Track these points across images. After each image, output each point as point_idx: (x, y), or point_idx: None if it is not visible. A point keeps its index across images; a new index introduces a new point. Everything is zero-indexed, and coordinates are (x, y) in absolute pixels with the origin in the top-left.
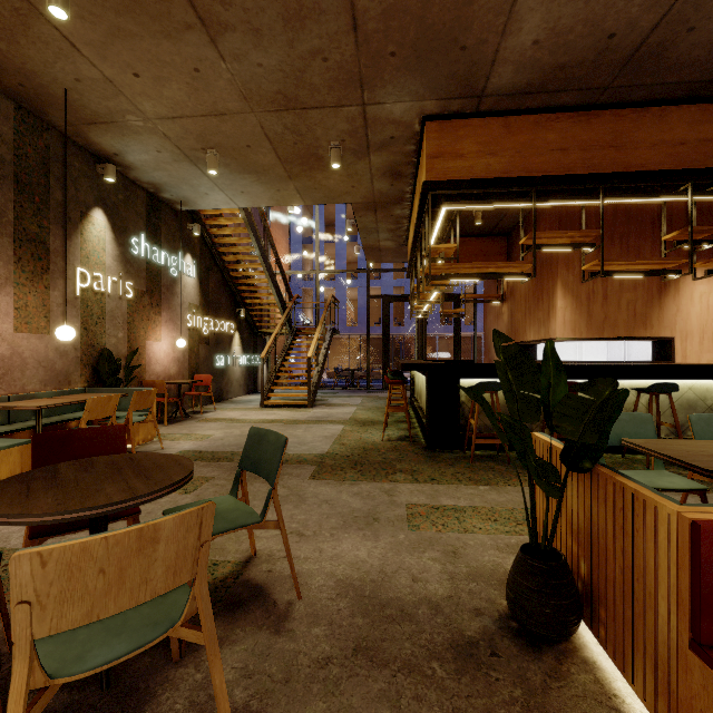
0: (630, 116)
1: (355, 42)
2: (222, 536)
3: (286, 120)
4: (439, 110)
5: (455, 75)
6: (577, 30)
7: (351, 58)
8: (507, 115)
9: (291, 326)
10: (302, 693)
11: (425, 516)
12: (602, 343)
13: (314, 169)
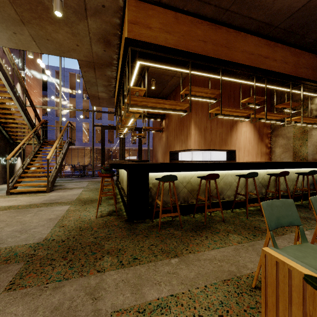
0: (233, 33)
1: None
2: None
3: None
4: None
5: None
6: None
7: None
8: (176, 11)
9: (40, 139)
10: None
11: None
12: (200, 153)
13: (43, 19)
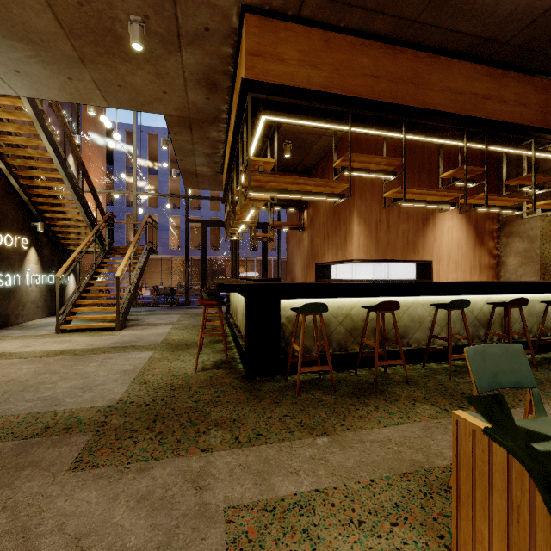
0: (425, 59)
1: None
2: None
3: None
4: (260, 1)
5: None
6: None
7: None
8: (327, 29)
9: (103, 245)
10: None
11: (256, 542)
12: (369, 265)
13: (114, 56)
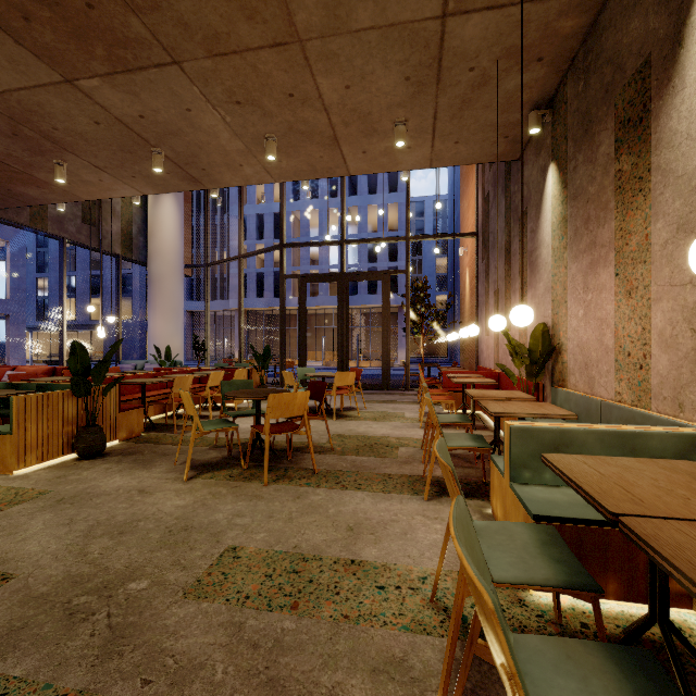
0: None
1: None
2: (203, 492)
3: None
4: None
5: None
6: None
7: None
8: None
9: None
10: (193, 451)
11: (11, 501)
12: None
13: None
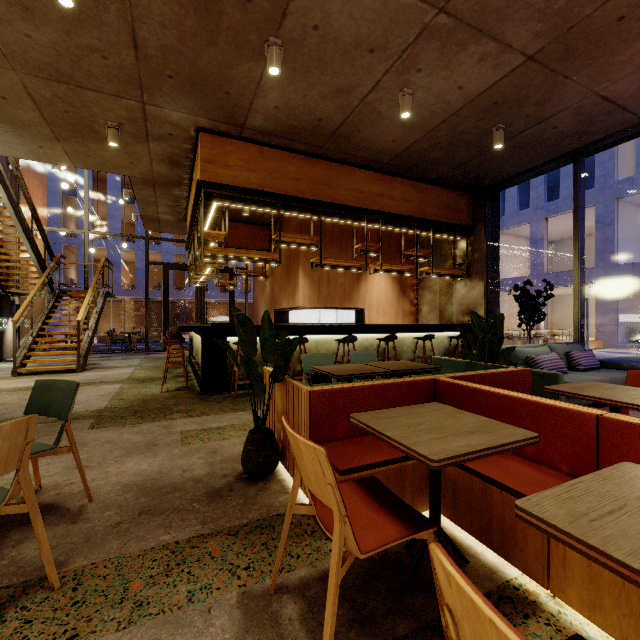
0: (336, 168)
1: (136, 57)
2: None
3: (57, 90)
4: (211, 127)
5: (222, 107)
6: (301, 110)
7: (131, 66)
8: (262, 145)
9: (52, 288)
10: (101, 542)
11: (195, 436)
12: (333, 311)
13: (88, 139)
